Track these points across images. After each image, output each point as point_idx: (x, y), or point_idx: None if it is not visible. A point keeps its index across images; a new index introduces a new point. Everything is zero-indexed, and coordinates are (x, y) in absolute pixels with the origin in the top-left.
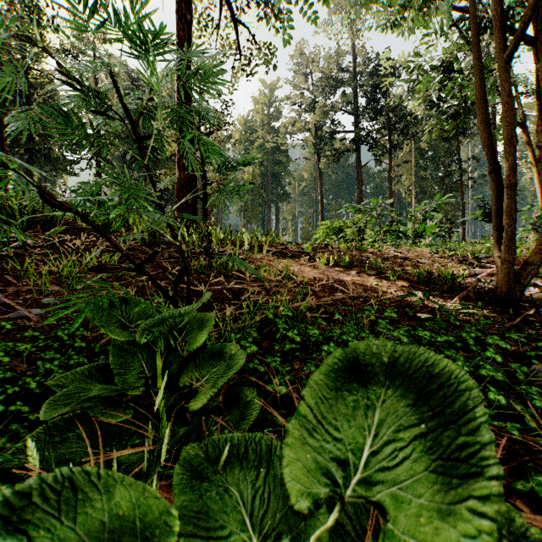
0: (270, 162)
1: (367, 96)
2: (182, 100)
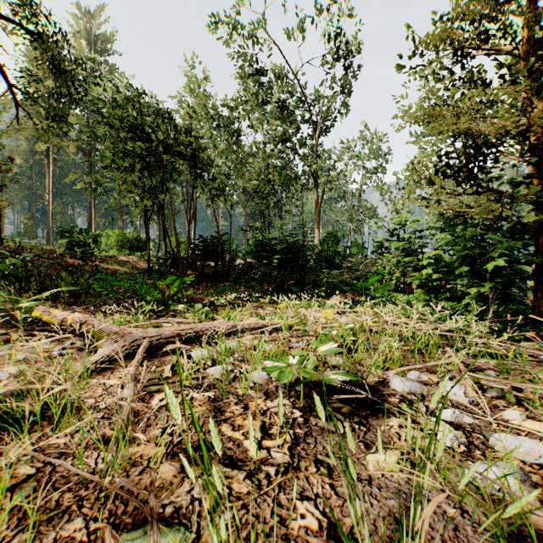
0: None
1: None
2: None
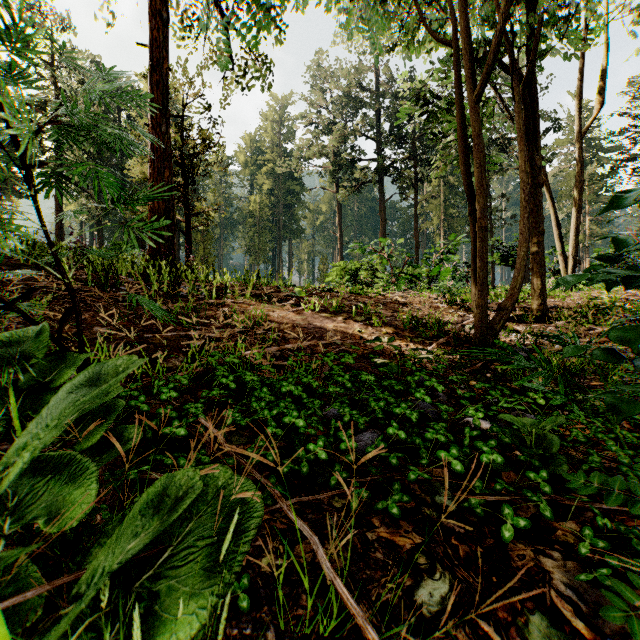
0: (282, 190)
1: (391, 121)
2: (156, 113)
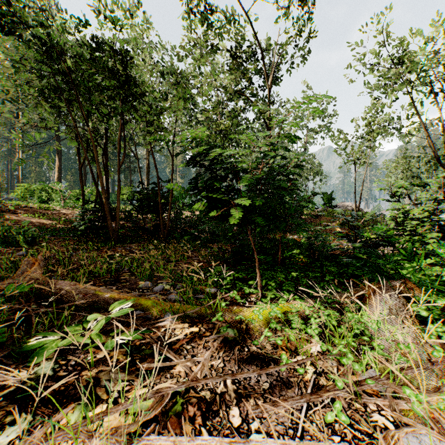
0: None
1: None
2: None
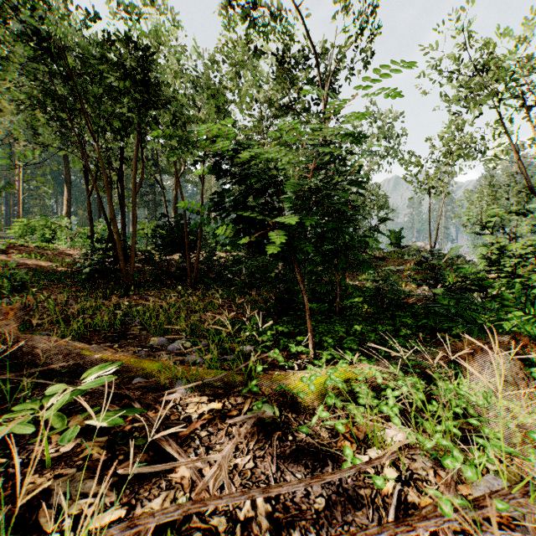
0: None
1: None
2: None
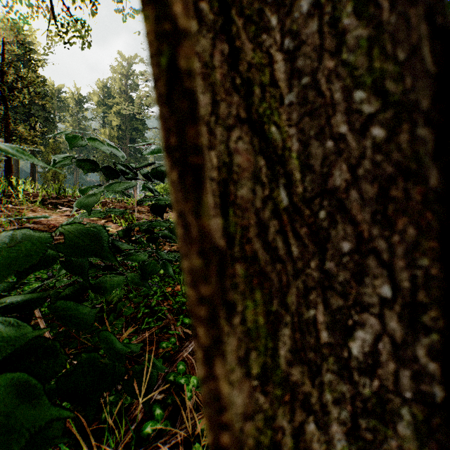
0: (128, 127)
1: None
2: None
